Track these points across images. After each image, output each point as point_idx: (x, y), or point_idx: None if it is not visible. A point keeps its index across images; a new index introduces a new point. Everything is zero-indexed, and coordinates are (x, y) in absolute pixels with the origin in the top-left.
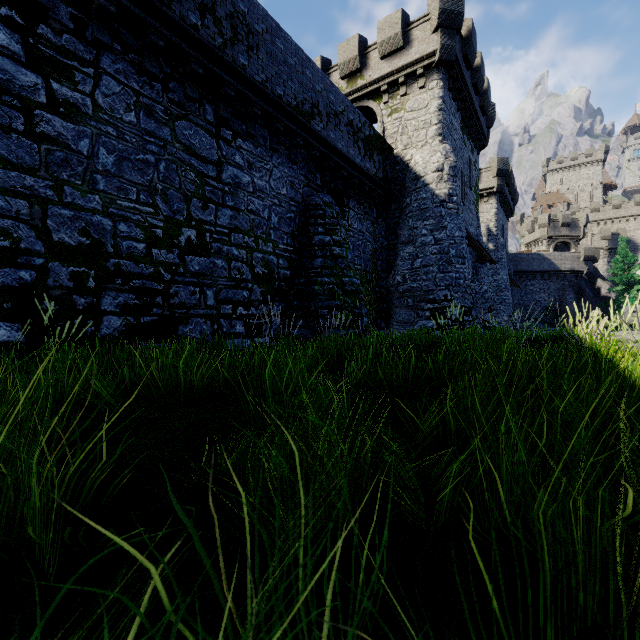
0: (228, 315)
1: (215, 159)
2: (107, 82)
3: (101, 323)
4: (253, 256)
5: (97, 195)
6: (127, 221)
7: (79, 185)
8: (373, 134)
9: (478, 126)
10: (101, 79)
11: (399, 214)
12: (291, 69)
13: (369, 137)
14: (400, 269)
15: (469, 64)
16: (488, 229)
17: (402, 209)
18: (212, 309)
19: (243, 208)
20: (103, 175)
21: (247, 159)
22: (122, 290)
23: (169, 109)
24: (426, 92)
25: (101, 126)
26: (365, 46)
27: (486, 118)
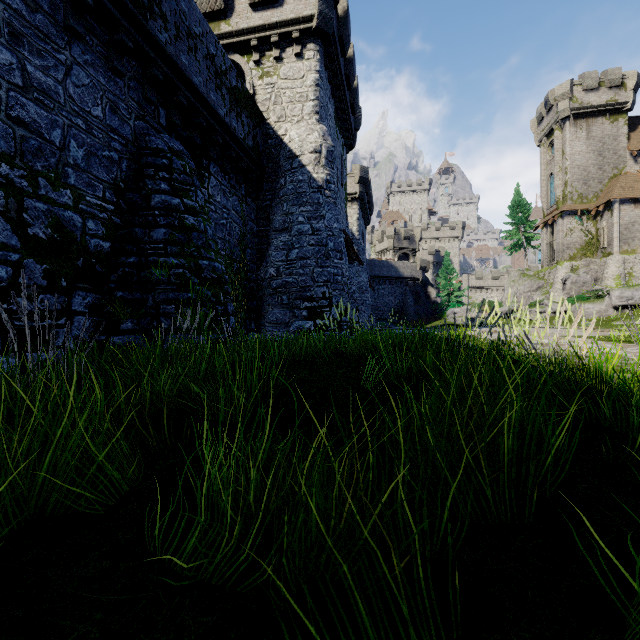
0: None
1: None
2: None
3: None
4: (24, 204)
5: None
6: None
7: None
8: (241, 88)
9: (349, 123)
10: None
11: (272, 196)
12: None
13: (236, 89)
14: (273, 260)
15: (344, 49)
16: (351, 233)
17: (275, 191)
18: None
19: None
20: None
21: (7, 20)
22: None
23: None
24: (302, 61)
25: None
26: None
27: (354, 119)
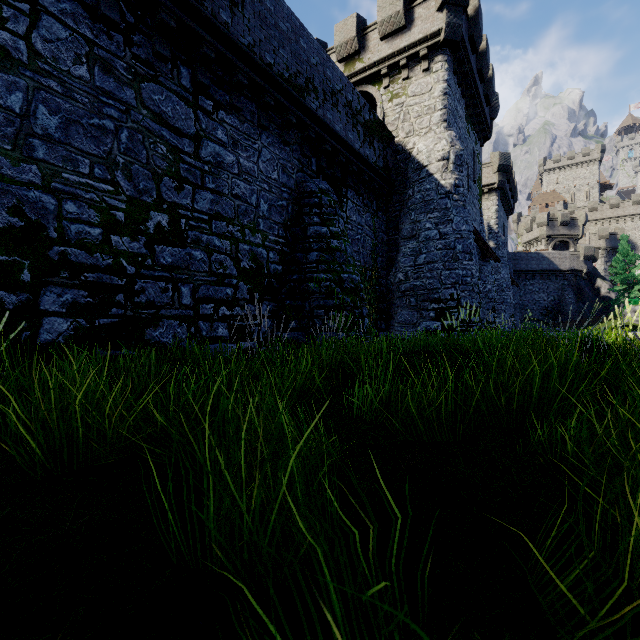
0: (208, 316)
1: (192, 132)
2: (49, 24)
3: (40, 326)
4: (238, 248)
5: (34, 165)
6: (77, 200)
7: (8, 150)
8: (373, 119)
9: (482, 116)
10: (40, 19)
11: (400, 207)
12: (283, 35)
13: (369, 122)
14: (402, 266)
15: (475, 47)
16: (489, 226)
17: (404, 201)
18: (188, 309)
19: (226, 192)
20: (43, 140)
21: (231, 135)
22: (70, 285)
23: (133, 67)
24: (430, 75)
25: (40, 78)
26: (364, 26)
27: (489, 109)
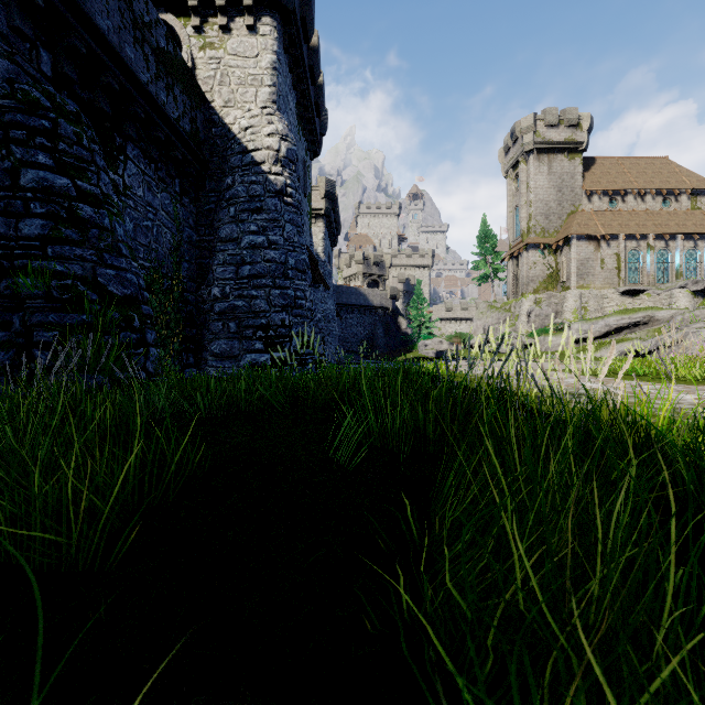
0: None
1: None
2: None
3: None
4: None
5: None
6: None
7: None
8: (174, 53)
9: (313, 125)
10: None
11: (217, 198)
12: None
13: (166, 53)
14: (219, 278)
15: (307, 35)
16: (316, 254)
17: (221, 192)
18: None
19: None
20: None
21: None
22: None
23: None
24: (256, 36)
25: None
26: None
27: (319, 122)
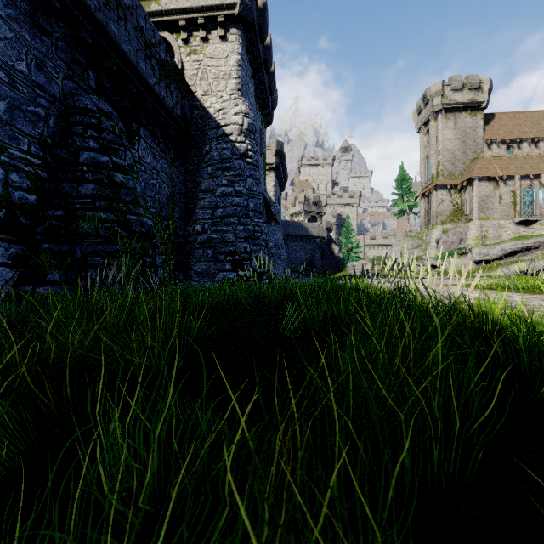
0: None
1: None
2: None
3: None
4: None
5: None
6: None
7: None
8: (170, 62)
9: (267, 102)
10: None
11: (199, 161)
12: None
13: (165, 62)
14: (200, 218)
15: (263, 37)
16: (269, 197)
17: (202, 156)
18: None
19: None
20: None
21: None
22: None
23: None
24: (226, 43)
25: None
26: None
27: (271, 99)
